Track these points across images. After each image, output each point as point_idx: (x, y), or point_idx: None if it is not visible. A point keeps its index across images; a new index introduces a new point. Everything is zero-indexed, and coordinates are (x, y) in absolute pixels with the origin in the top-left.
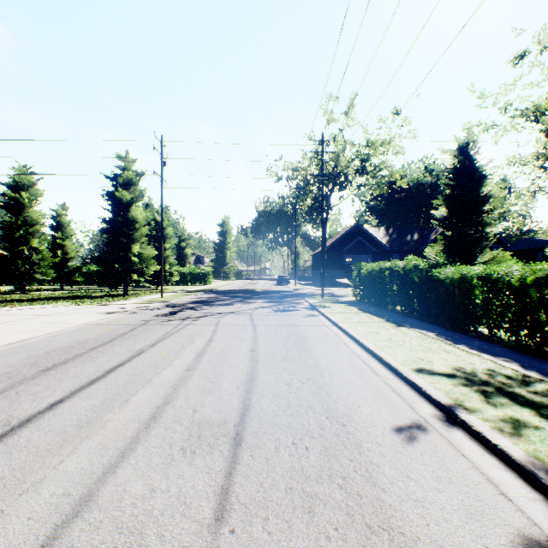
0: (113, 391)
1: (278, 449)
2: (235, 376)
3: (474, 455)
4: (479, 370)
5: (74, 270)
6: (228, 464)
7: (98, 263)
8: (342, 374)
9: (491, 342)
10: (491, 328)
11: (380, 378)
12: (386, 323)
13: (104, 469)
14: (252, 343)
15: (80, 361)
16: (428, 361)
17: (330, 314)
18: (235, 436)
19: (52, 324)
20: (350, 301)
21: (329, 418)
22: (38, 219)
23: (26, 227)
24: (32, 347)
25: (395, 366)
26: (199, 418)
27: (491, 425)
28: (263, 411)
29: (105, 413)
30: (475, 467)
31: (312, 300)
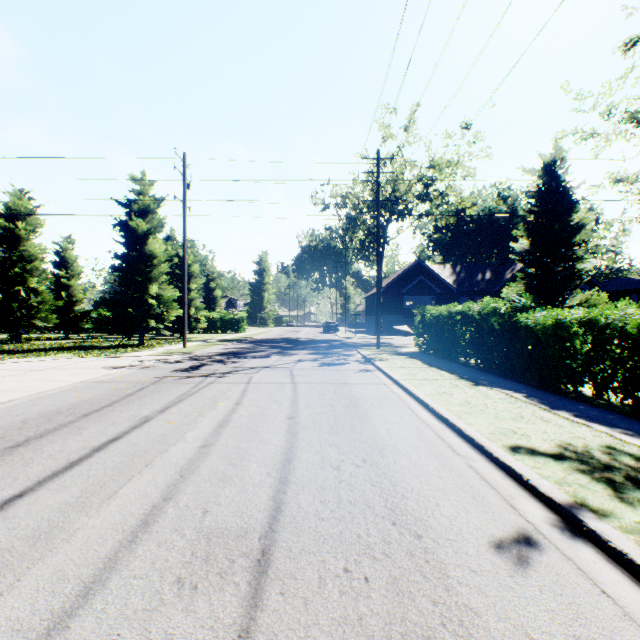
0: (96, 480)
1: (323, 582)
2: (265, 456)
3: (622, 593)
4: (595, 447)
5: (81, 315)
6: (245, 611)
7: (108, 306)
8: (409, 453)
9: (599, 407)
10: (599, 388)
11: (461, 458)
12: (460, 380)
13: (50, 622)
14: (290, 408)
15: (63, 434)
16: (523, 435)
17: (388, 369)
18: (259, 556)
19: (42, 381)
20: (412, 353)
21: (396, 524)
22: (37, 254)
23: (22, 263)
24: (6, 413)
25: (480, 442)
26: (211, 524)
27: (636, 539)
28: (302, 512)
29: (77, 517)
30: (629, 617)
31: (365, 351)
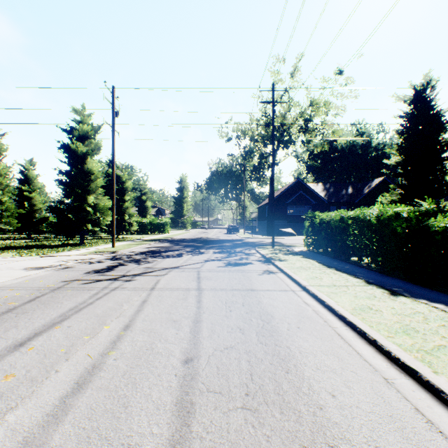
0: None
1: None
2: None
3: None
4: None
5: (40, 220)
6: None
7: (53, 213)
8: None
9: None
10: None
11: None
12: (372, 287)
13: None
14: (190, 337)
15: None
16: None
17: (291, 271)
18: None
19: None
20: (304, 252)
21: None
22: (1, 172)
23: None
24: None
25: None
26: None
27: None
28: None
29: None
30: None
31: (263, 250)
